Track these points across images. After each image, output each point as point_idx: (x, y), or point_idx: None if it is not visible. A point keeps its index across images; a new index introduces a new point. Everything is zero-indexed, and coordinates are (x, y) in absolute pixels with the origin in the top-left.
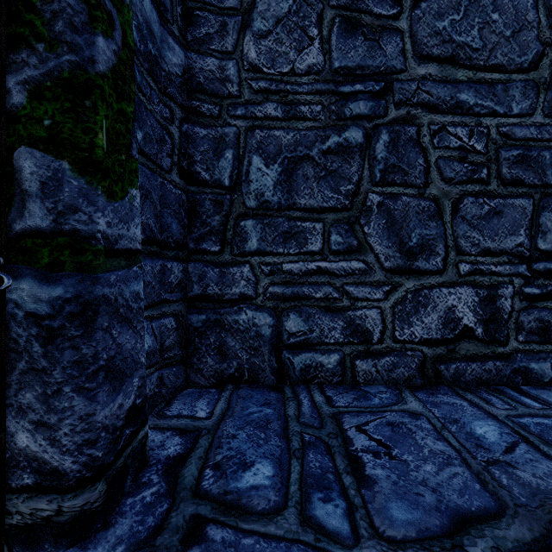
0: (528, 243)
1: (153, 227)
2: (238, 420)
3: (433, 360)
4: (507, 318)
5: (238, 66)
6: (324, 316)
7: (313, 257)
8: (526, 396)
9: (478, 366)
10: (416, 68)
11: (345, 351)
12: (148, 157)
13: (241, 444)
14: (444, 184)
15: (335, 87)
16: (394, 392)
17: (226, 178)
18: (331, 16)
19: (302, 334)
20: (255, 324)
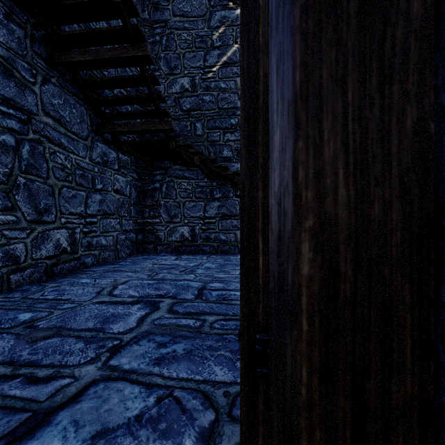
0: (85, 210)
1: None
2: None
3: (51, 266)
4: (78, 242)
5: None
6: None
7: None
8: (87, 271)
9: (68, 265)
10: (43, 117)
11: (3, 271)
12: None
13: None
14: (56, 179)
15: None
16: (37, 285)
17: None
18: None
19: None
20: None
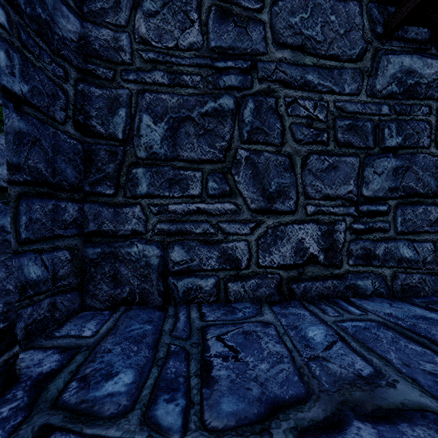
0: (356, 191)
1: (43, 170)
2: (118, 336)
3: (287, 281)
4: (341, 247)
5: (130, 39)
6: (203, 248)
7: (194, 200)
8: (352, 305)
9: (320, 285)
10: (274, 52)
11: (219, 276)
12: (37, 108)
13: (113, 357)
14: (296, 144)
15: (211, 62)
16: (256, 307)
17: (120, 132)
18: (208, 5)
19: (184, 262)
20: (145, 255)
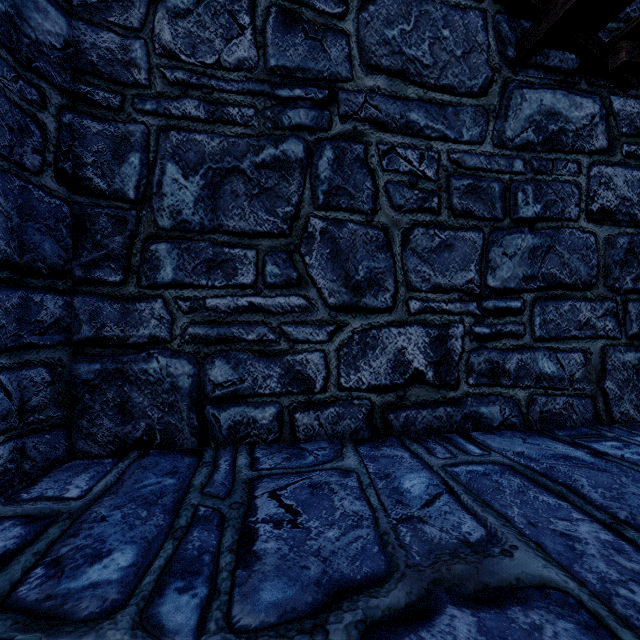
0: (478, 280)
1: (2, 245)
2: (121, 497)
3: (382, 409)
4: (458, 360)
5: (147, 49)
6: (258, 362)
7: (244, 291)
8: (472, 442)
9: (429, 414)
10: (363, 78)
11: (283, 403)
12: None
13: (107, 528)
14: (394, 211)
15: (270, 89)
16: (335, 448)
17: (131, 188)
18: (266, 4)
19: (230, 384)
20: (170, 374)
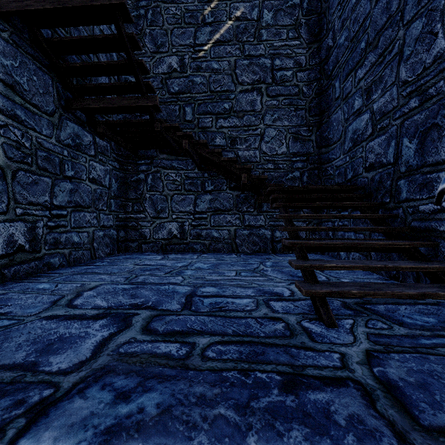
0: (50, 201)
1: None
2: None
3: (0, 268)
4: (41, 238)
5: None
6: None
7: None
8: (51, 274)
9: (27, 266)
10: None
11: None
12: None
13: None
14: (8, 160)
15: None
16: None
17: None
18: None
19: None
20: None
